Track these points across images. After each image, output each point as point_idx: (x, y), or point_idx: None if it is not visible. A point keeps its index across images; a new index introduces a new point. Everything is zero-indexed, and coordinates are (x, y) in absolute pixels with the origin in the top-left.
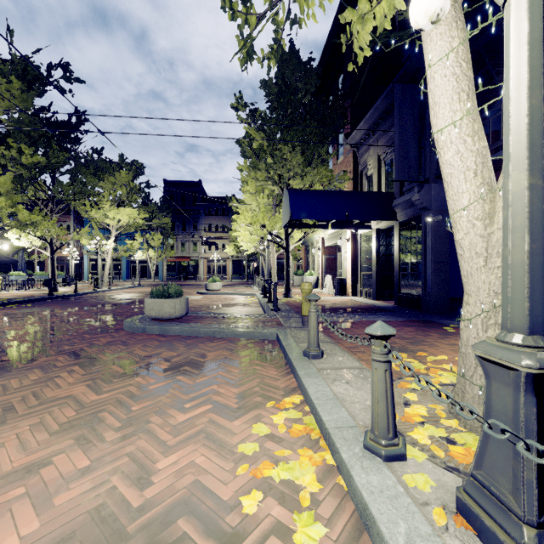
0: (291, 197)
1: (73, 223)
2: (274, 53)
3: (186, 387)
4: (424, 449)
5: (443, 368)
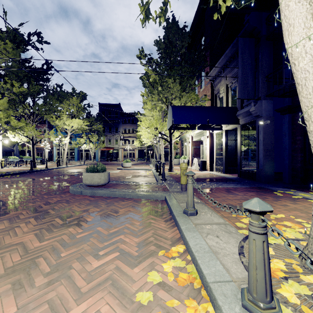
0: (173, 110)
1: (47, 128)
2: (163, 12)
3: (102, 236)
4: (296, 309)
5: (283, 224)
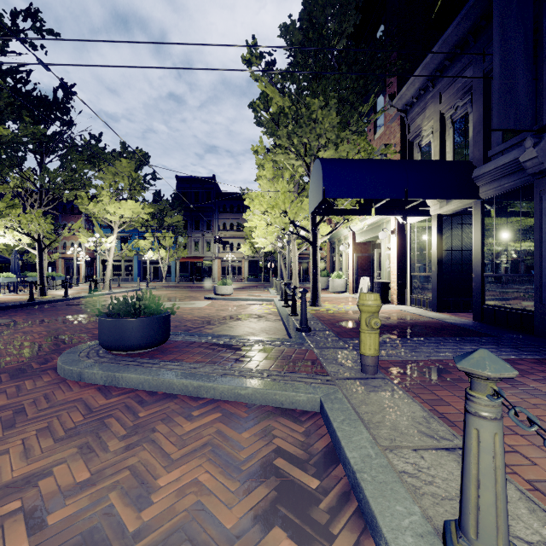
0: (325, 167)
1: (84, 222)
2: None
3: None
4: None
5: None
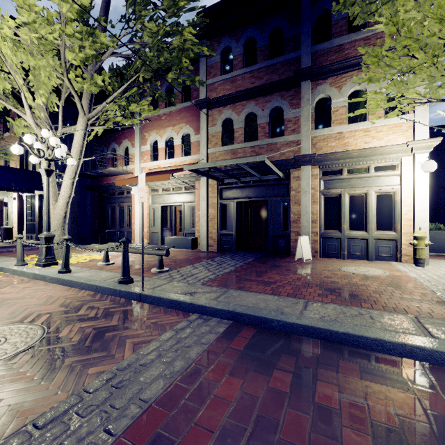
0: None
1: None
2: None
3: None
4: (33, 264)
5: None
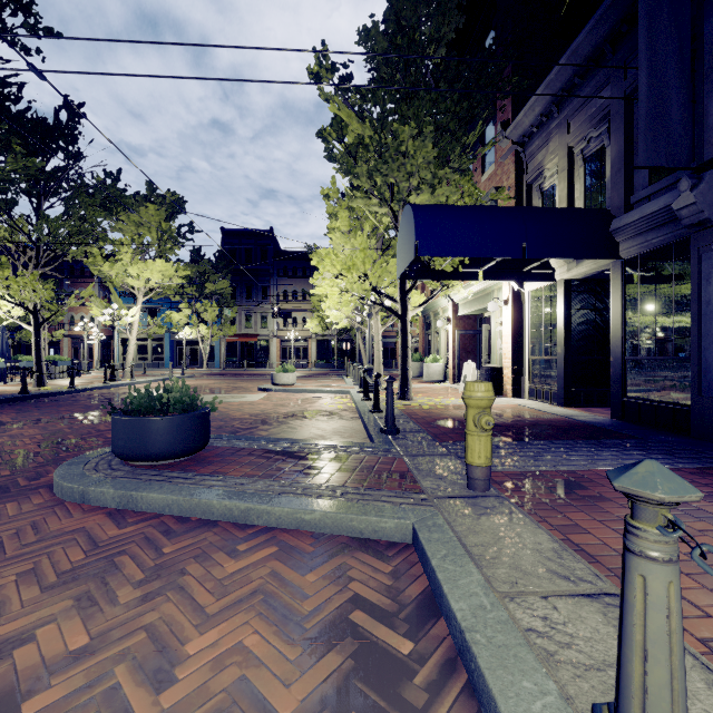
0: (418, 215)
1: (98, 289)
2: None
3: None
4: None
5: None
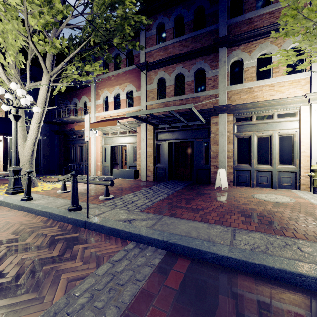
0: None
1: None
2: None
3: None
4: (5, 192)
5: None
